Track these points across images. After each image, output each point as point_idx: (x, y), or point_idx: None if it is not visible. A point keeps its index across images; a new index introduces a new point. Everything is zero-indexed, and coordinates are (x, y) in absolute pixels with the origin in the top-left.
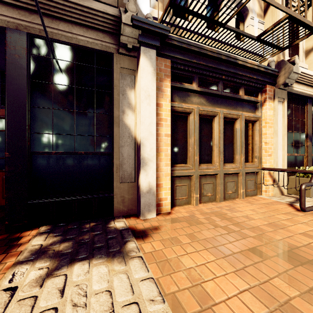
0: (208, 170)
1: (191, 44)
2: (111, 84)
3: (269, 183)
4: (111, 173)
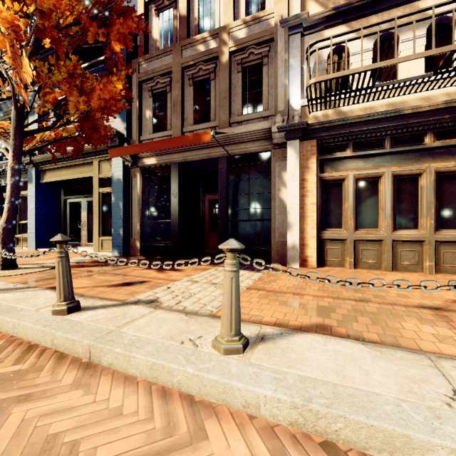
0: (367, 236)
1: (333, 121)
2: (270, 171)
3: None
4: (270, 234)
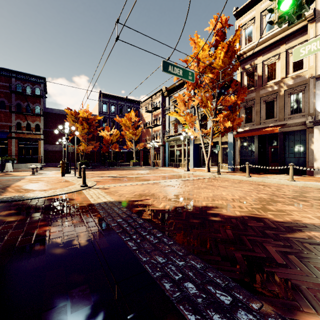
0: None
1: None
2: (305, 138)
3: None
4: (305, 163)
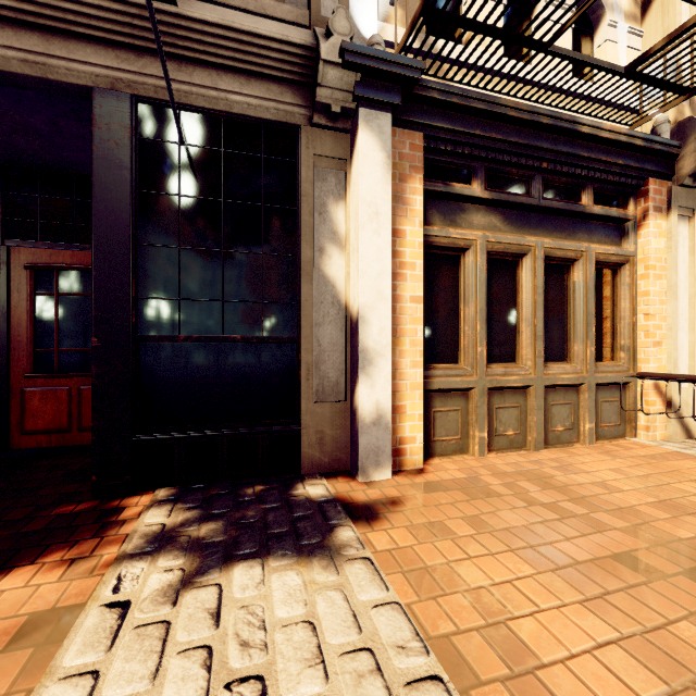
0: (508, 378)
1: (471, 95)
2: (296, 192)
3: (656, 409)
4: (295, 382)
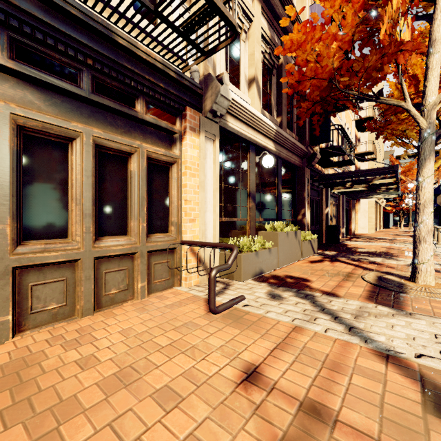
0: (46, 255)
1: None
2: None
3: (192, 265)
4: None
